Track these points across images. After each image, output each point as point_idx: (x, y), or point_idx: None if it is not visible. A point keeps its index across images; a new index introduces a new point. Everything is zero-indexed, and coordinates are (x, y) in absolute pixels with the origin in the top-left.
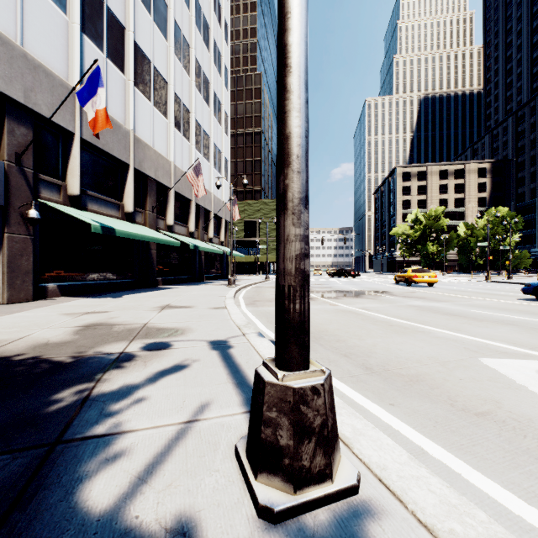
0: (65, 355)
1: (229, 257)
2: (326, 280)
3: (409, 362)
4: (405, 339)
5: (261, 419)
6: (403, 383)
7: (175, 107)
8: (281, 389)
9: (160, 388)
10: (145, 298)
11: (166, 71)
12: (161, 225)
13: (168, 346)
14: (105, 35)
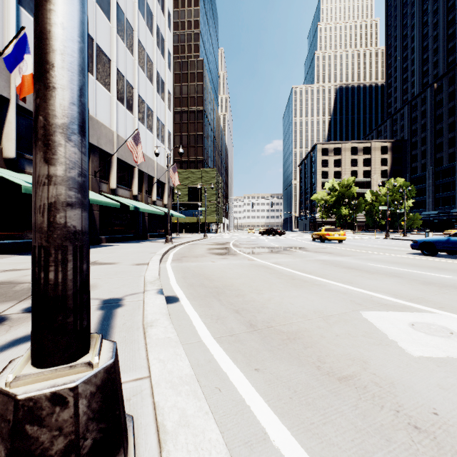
0: None
1: (174, 218)
2: (256, 238)
3: (295, 317)
4: (301, 292)
5: None
6: (279, 342)
7: (118, 82)
8: (3, 400)
9: None
10: None
11: (110, 49)
12: (105, 189)
13: None
14: None
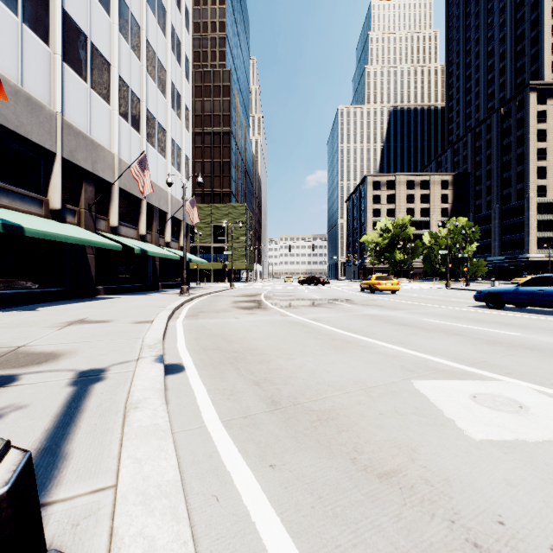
0: None
1: (195, 264)
2: (294, 288)
3: (330, 390)
4: (341, 356)
5: None
6: (306, 425)
7: (120, 93)
8: None
9: None
10: (65, 310)
11: (109, 50)
12: (102, 226)
13: (9, 382)
14: None
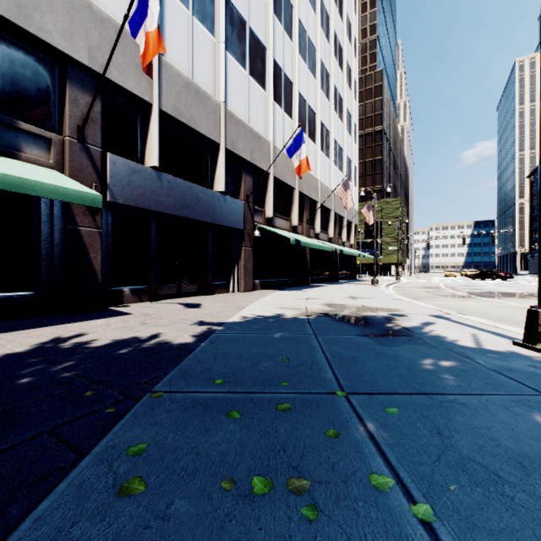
0: (351, 315)
1: None
2: (468, 282)
3: None
4: None
5: (537, 324)
6: None
7: (320, 132)
8: None
9: (436, 328)
10: (321, 291)
11: (315, 104)
12: (311, 234)
13: (404, 315)
14: (283, 95)
